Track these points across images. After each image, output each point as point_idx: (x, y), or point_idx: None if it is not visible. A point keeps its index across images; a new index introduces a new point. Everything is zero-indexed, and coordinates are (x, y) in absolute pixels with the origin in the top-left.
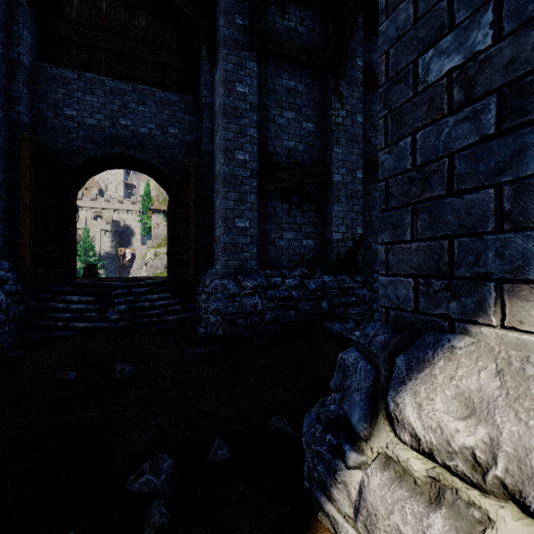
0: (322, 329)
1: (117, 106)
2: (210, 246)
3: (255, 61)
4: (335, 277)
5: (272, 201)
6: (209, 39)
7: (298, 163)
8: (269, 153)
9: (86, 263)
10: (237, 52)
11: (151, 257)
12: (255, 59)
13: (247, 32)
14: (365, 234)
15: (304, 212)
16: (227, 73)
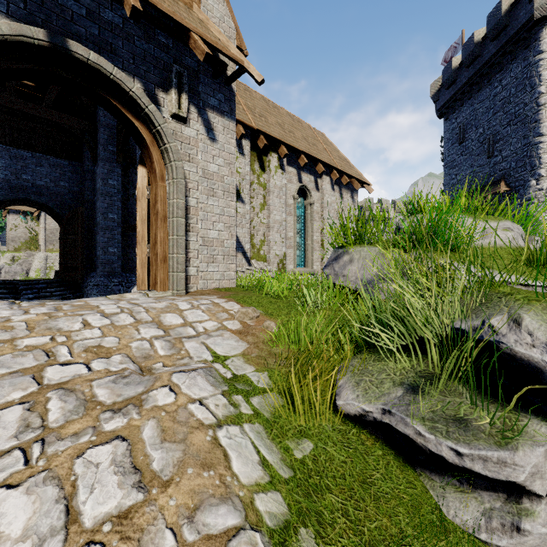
0: None
1: (20, 166)
2: (92, 259)
3: (120, 168)
4: None
5: (131, 238)
6: (92, 150)
7: None
8: (129, 213)
9: None
10: (110, 164)
11: (7, 262)
12: (120, 167)
13: (115, 154)
14: None
15: None
16: (104, 175)
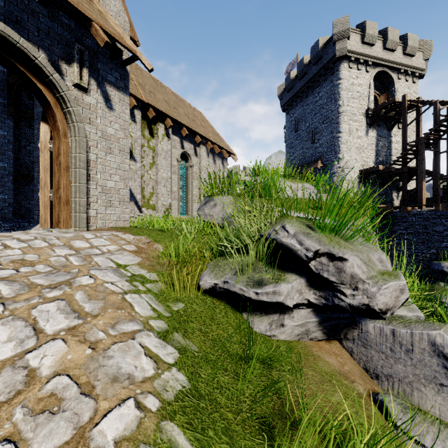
0: None
1: None
2: None
3: (11, 120)
4: None
5: (23, 186)
6: None
7: None
8: (21, 162)
9: None
10: None
11: None
12: (11, 119)
13: (6, 106)
14: None
15: None
16: None
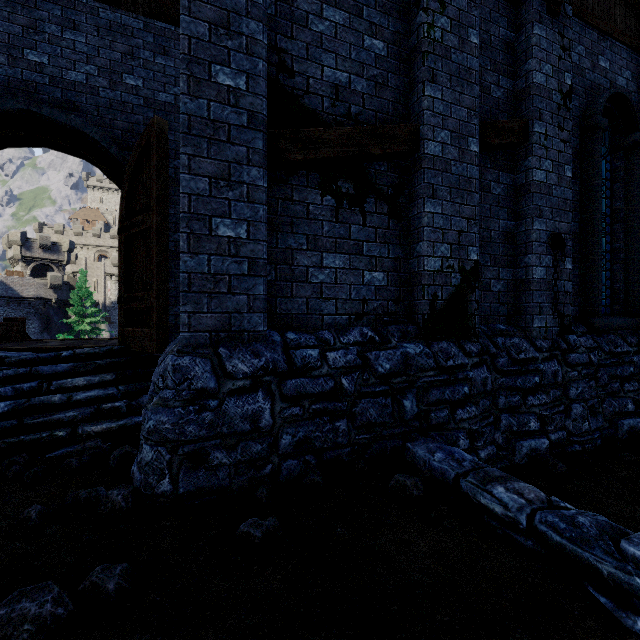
0: (406, 461)
1: (19, 26)
2: None
3: None
4: (427, 345)
5: (300, 189)
6: None
7: (354, 117)
8: (293, 88)
9: (81, 315)
10: None
11: None
12: None
13: None
14: (480, 262)
15: (366, 215)
16: None
